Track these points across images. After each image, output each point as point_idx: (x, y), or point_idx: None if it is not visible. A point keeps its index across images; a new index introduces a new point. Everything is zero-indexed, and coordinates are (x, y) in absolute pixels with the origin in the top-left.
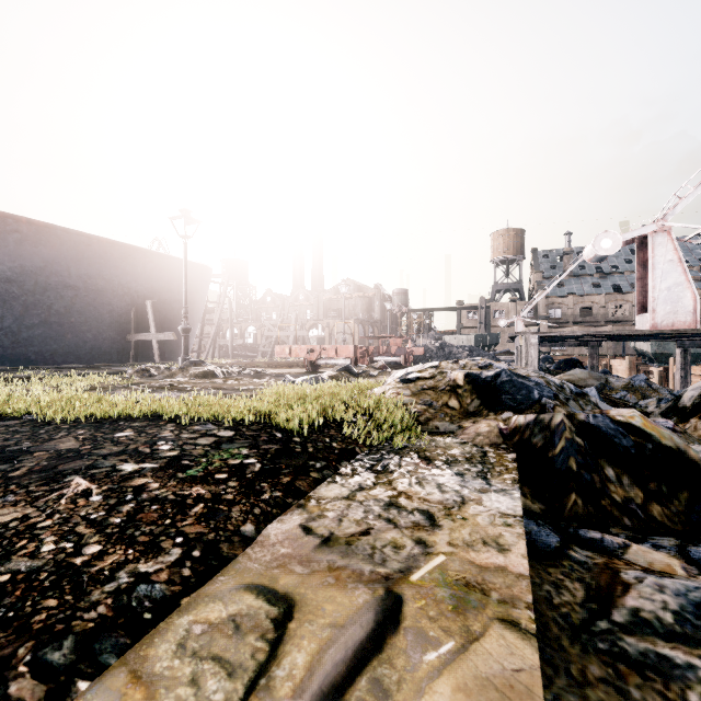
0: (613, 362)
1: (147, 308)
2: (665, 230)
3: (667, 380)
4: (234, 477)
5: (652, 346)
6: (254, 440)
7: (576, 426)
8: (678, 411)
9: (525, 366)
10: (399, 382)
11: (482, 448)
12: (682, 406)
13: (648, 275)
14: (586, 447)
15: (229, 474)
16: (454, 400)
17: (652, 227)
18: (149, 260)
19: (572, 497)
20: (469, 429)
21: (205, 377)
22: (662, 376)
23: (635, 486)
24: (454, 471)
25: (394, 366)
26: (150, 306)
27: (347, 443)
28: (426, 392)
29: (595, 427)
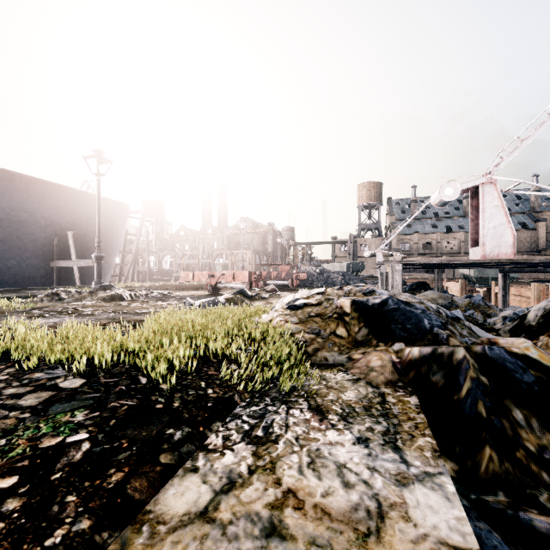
0: (449, 284)
1: (68, 238)
2: (492, 182)
3: (489, 298)
4: (28, 482)
5: (475, 272)
6: (105, 393)
7: (474, 360)
8: (525, 329)
9: (391, 289)
10: (286, 309)
11: (378, 388)
12: (529, 325)
13: (480, 217)
14: (491, 386)
15: (22, 477)
16: (341, 328)
17: (482, 179)
18: (70, 196)
19: (486, 452)
20: (360, 362)
21: (112, 300)
22: (486, 295)
23: (545, 430)
24: (354, 434)
25: (283, 288)
26: (71, 236)
27: (226, 387)
28: (313, 319)
29: (493, 361)
